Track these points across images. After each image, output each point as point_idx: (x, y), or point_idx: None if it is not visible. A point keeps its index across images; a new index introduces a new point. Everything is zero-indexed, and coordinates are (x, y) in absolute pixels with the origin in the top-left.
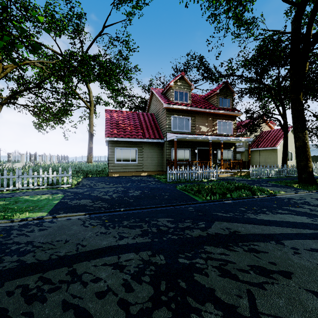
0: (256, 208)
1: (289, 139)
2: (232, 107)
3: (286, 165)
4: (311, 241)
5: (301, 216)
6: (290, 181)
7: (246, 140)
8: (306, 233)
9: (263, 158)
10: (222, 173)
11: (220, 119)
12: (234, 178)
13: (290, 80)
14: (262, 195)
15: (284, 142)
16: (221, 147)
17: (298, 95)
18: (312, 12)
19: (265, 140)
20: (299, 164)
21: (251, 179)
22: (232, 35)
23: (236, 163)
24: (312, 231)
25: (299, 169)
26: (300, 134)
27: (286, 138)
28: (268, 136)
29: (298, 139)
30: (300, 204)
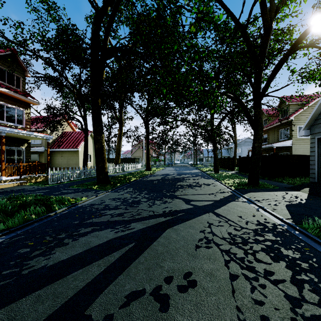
0: (50, 239)
1: (89, 143)
2: (24, 90)
3: (87, 166)
4: (123, 276)
5: (106, 230)
6: (91, 182)
7: (44, 137)
8: (115, 261)
9: (66, 160)
10: (3, 182)
11: (3, 101)
12: (25, 188)
13: (91, 81)
14: (61, 208)
15: (85, 144)
16: (3, 142)
17: (97, 99)
18: (109, 22)
19: (68, 141)
20: (98, 165)
21: (49, 185)
22: (27, 3)
23: (29, 167)
24: (120, 253)
25: (98, 170)
26: (99, 137)
27: (87, 140)
28: (71, 138)
29: (98, 141)
30: (102, 210)
